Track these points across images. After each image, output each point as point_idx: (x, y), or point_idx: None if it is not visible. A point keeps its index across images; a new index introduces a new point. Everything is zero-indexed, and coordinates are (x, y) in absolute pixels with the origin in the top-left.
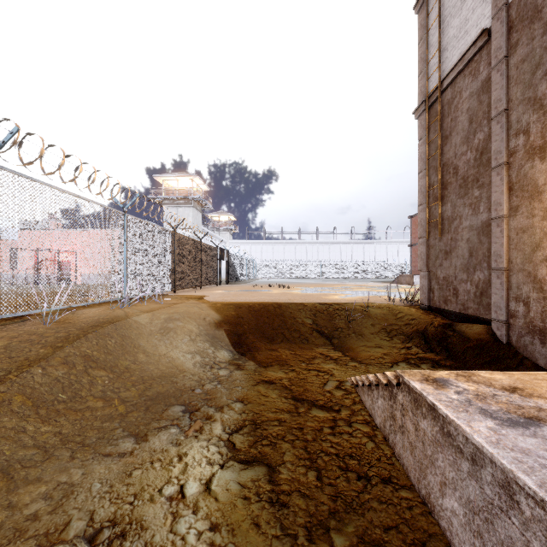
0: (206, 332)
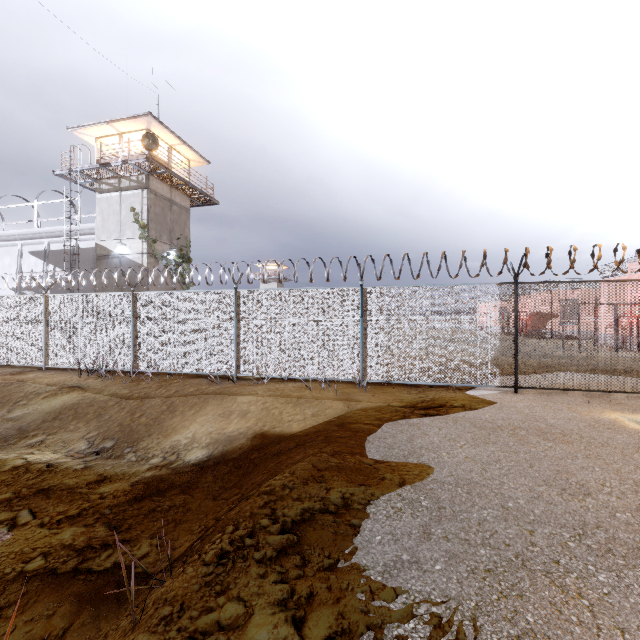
0: (235, 433)
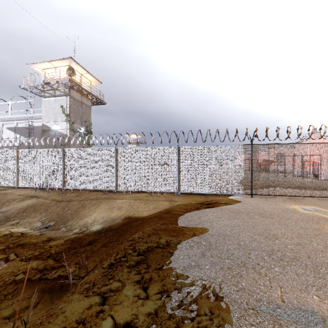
0: (115, 217)
